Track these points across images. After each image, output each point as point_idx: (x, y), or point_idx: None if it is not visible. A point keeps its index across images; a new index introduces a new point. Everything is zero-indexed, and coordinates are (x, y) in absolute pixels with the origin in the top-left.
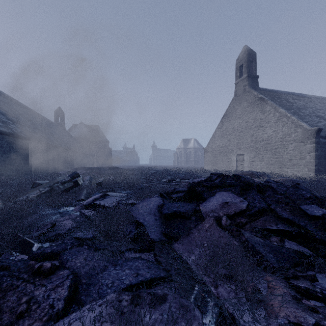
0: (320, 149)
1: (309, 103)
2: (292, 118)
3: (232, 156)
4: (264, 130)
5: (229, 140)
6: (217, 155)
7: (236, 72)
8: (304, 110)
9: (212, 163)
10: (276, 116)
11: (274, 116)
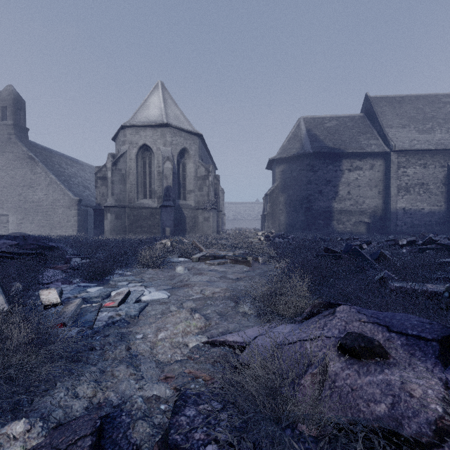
0: (81, 215)
1: (81, 172)
2: (62, 187)
3: None
4: (35, 192)
5: None
6: None
7: None
8: (75, 179)
9: None
10: (48, 181)
11: (45, 180)
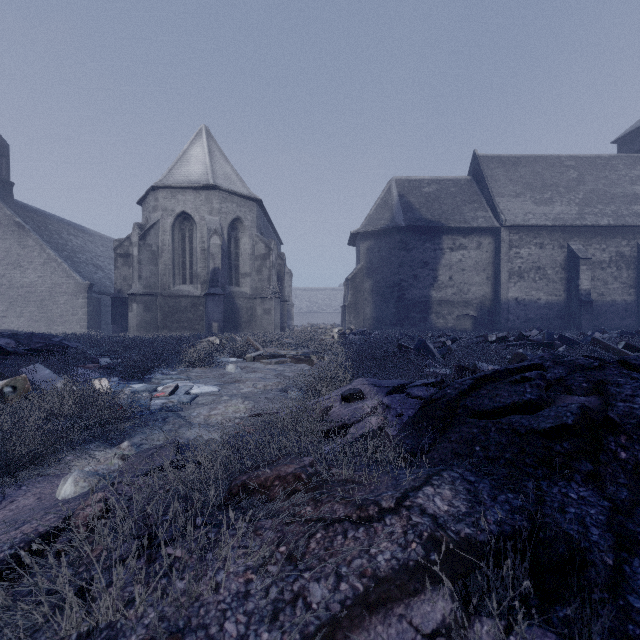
0: (93, 305)
1: (90, 245)
2: (64, 266)
3: None
4: (25, 273)
5: None
6: None
7: None
8: (82, 255)
9: None
10: (44, 258)
11: (40, 256)
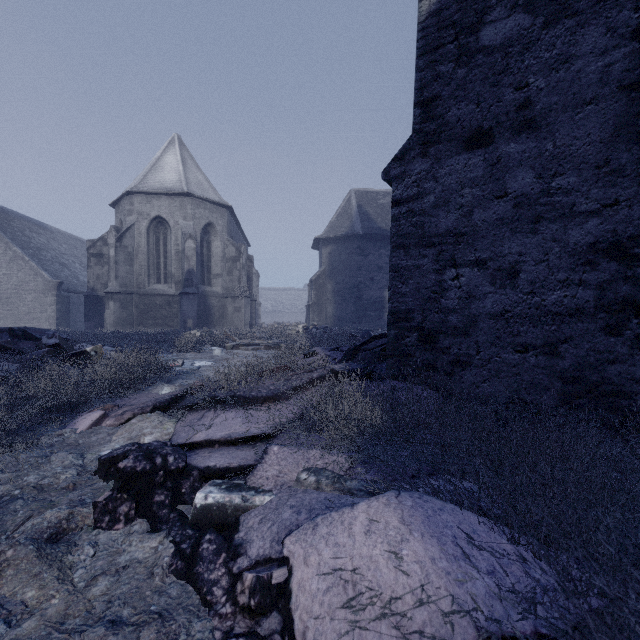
0: (62, 303)
1: (53, 242)
2: (32, 264)
3: None
4: None
5: None
6: None
7: None
8: (46, 253)
9: None
10: (10, 256)
11: (6, 254)
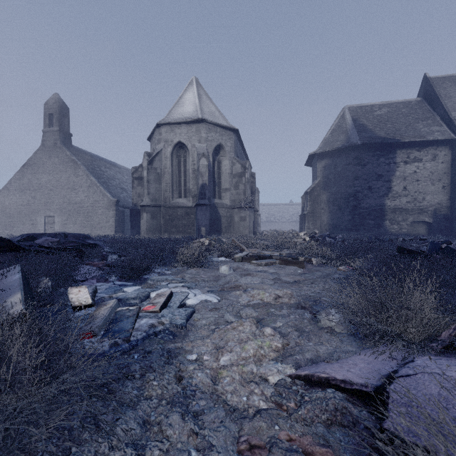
0: (119, 215)
1: (119, 175)
2: (101, 188)
3: (38, 217)
4: (78, 194)
5: (34, 198)
6: (13, 215)
7: (44, 118)
8: (113, 181)
9: (3, 226)
10: (89, 183)
11: (86, 182)
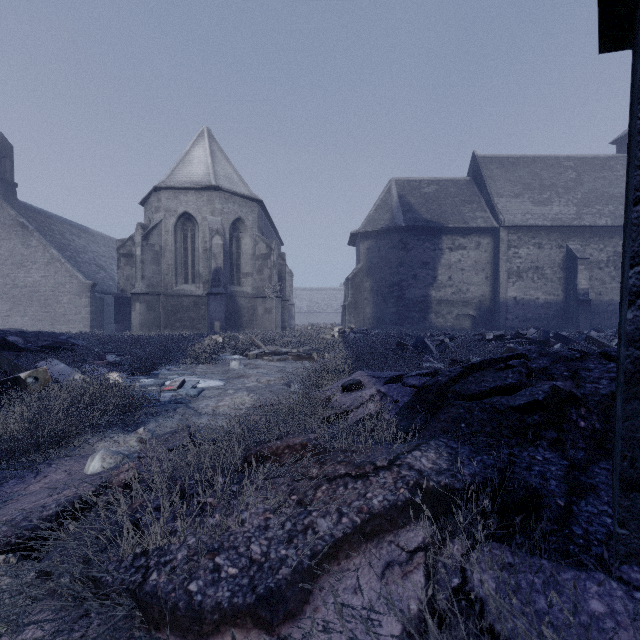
0: (96, 304)
1: (92, 245)
2: (68, 266)
3: None
4: (29, 272)
5: None
6: None
7: None
8: (84, 255)
9: None
10: (47, 258)
11: (44, 256)
